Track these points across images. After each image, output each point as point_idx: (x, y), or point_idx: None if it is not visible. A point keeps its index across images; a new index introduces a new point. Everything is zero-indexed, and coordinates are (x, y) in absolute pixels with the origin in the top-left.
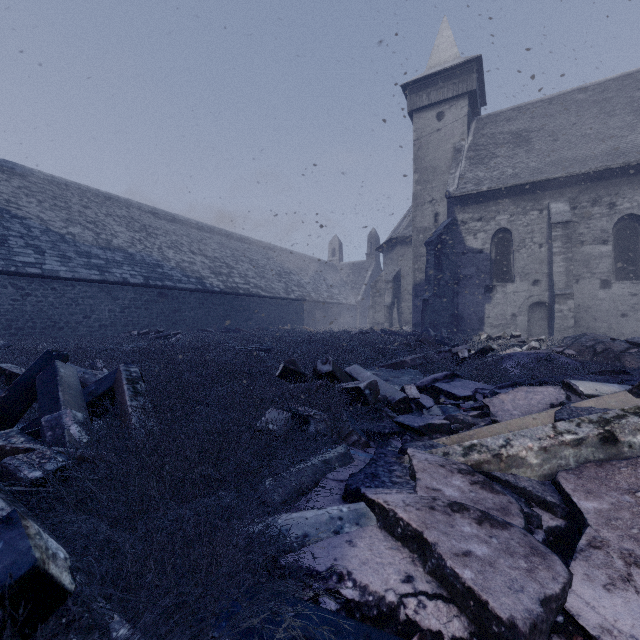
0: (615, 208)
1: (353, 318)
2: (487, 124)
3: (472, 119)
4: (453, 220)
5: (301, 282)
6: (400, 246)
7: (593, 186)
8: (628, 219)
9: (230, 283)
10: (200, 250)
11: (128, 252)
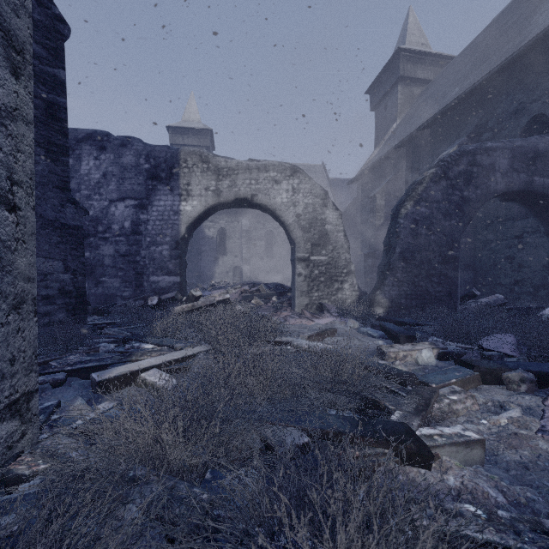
0: (265, 226)
1: None
2: None
3: None
4: None
5: None
6: None
7: (258, 215)
8: (270, 231)
9: None
10: None
11: None
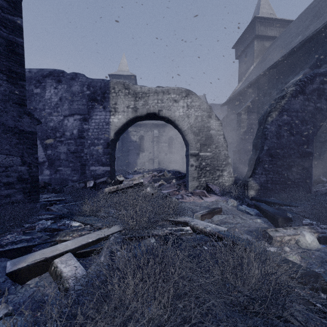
0: (168, 134)
1: None
2: None
3: None
4: (127, 130)
5: None
6: None
7: (163, 127)
8: (171, 137)
9: None
10: None
11: None
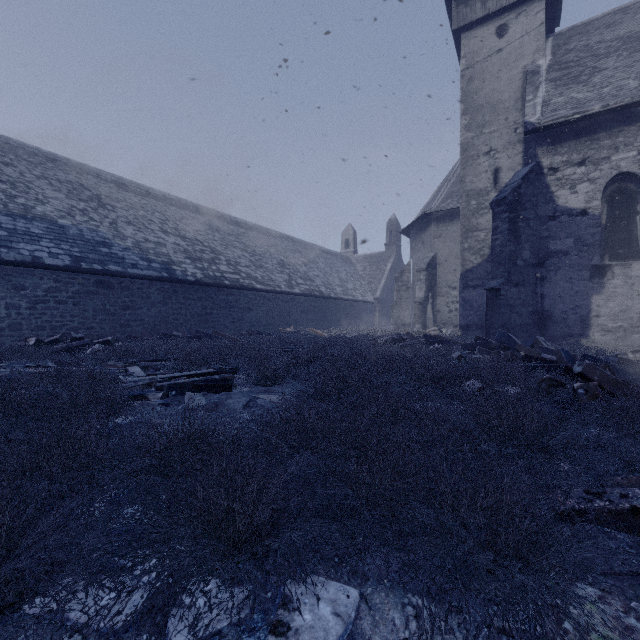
0: None
1: (371, 318)
2: (573, 37)
3: (546, 37)
4: (536, 166)
5: (309, 274)
6: (435, 224)
7: None
8: None
9: (212, 271)
10: (176, 230)
11: (57, 223)
